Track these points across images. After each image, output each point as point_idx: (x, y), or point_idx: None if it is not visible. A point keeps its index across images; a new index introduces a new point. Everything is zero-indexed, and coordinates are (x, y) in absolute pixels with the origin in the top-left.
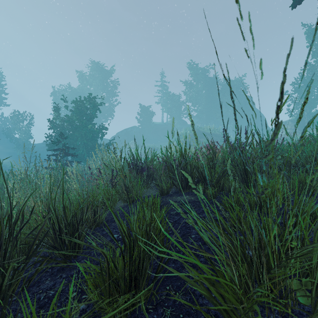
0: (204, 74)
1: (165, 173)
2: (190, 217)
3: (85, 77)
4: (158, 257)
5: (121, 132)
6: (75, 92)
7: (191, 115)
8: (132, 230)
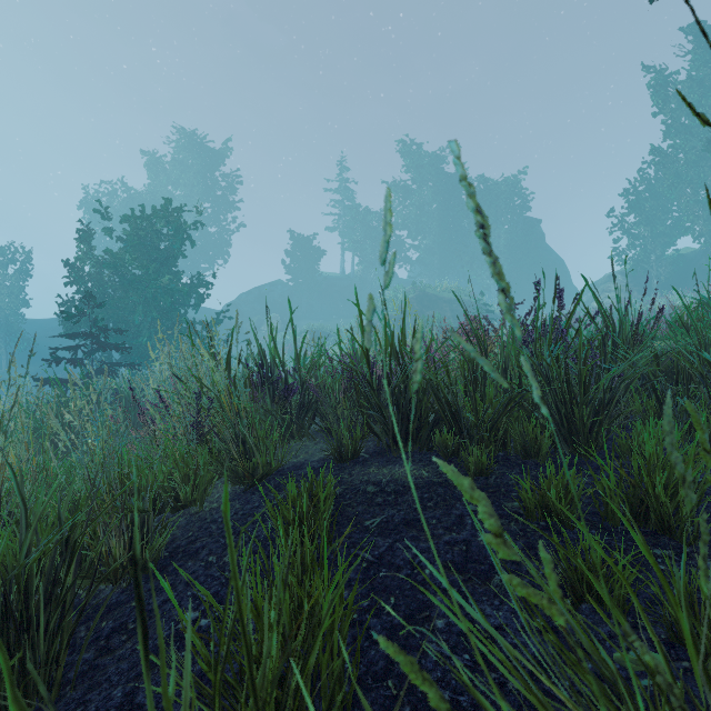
0: (435, 167)
1: (349, 400)
2: None
3: (162, 166)
4: None
5: (247, 295)
6: (137, 200)
7: (407, 257)
8: None
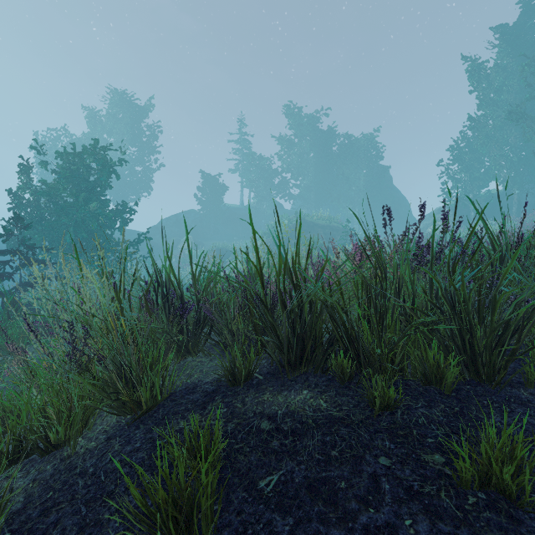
0: (312, 126)
1: (243, 319)
2: None
3: (98, 117)
4: None
5: (167, 221)
6: (77, 144)
7: (291, 193)
8: None
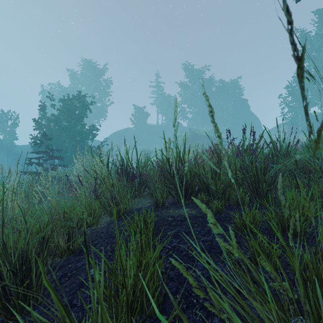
0: (200, 76)
1: (160, 181)
2: (212, 297)
3: (76, 76)
4: (150, 315)
5: (114, 134)
6: (65, 91)
7: (187, 116)
8: (94, 322)
